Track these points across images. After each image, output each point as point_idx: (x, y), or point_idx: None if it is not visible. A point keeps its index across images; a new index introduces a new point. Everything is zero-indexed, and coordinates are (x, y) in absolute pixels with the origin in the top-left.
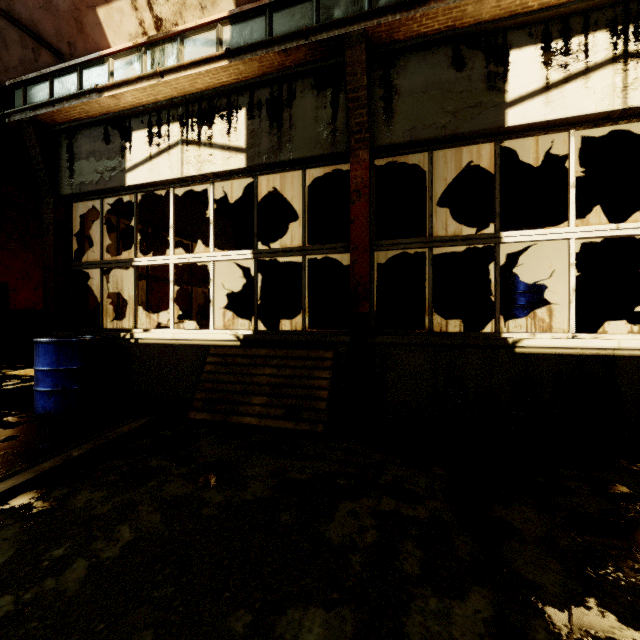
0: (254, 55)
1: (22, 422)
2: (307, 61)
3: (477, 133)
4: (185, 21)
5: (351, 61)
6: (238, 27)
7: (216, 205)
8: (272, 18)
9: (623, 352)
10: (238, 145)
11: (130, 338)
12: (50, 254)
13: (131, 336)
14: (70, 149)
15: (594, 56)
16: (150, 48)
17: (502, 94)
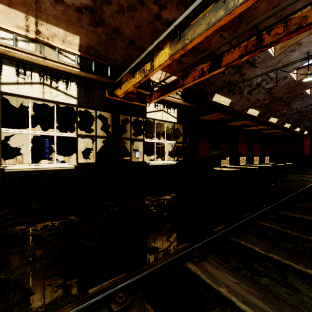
0: None
1: None
2: None
3: None
4: None
5: None
6: None
7: None
8: None
9: (43, 169)
10: None
11: None
12: None
13: None
14: None
15: (34, 80)
16: None
17: None
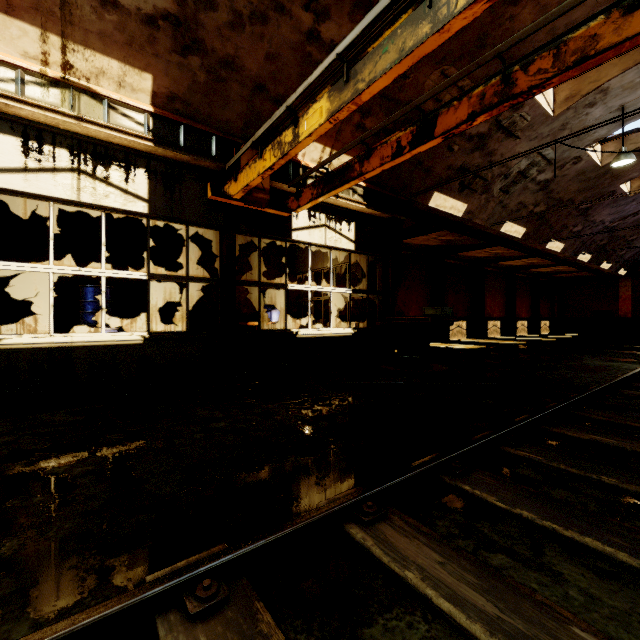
0: None
1: None
2: None
3: None
4: None
5: None
6: None
7: None
8: None
9: (78, 344)
10: None
11: None
12: None
13: None
14: None
15: (60, 163)
16: None
17: None
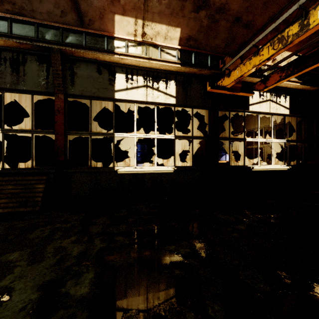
0: (1, 38)
1: None
2: (33, 49)
3: (106, 98)
4: None
5: (54, 58)
6: None
7: None
8: (12, 24)
9: (146, 172)
10: None
11: None
12: None
13: None
14: None
15: (139, 83)
16: None
17: (114, 87)
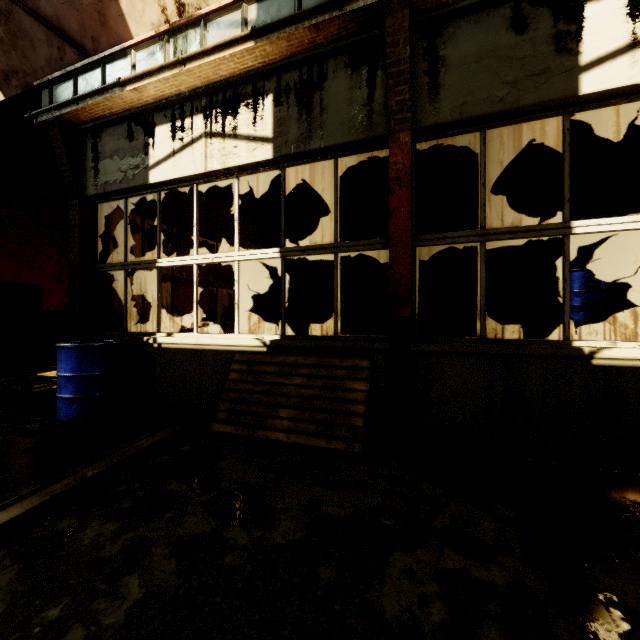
0: (282, 33)
1: (44, 430)
2: (340, 36)
3: (542, 105)
4: (208, 4)
5: (392, 30)
6: (264, 4)
7: (241, 204)
8: None
9: None
10: (264, 135)
11: (153, 342)
12: (76, 256)
13: (154, 340)
14: (95, 148)
15: None
16: (172, 36)
17: (575, 56)
